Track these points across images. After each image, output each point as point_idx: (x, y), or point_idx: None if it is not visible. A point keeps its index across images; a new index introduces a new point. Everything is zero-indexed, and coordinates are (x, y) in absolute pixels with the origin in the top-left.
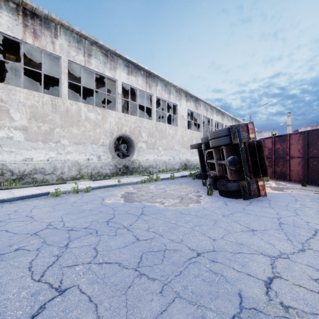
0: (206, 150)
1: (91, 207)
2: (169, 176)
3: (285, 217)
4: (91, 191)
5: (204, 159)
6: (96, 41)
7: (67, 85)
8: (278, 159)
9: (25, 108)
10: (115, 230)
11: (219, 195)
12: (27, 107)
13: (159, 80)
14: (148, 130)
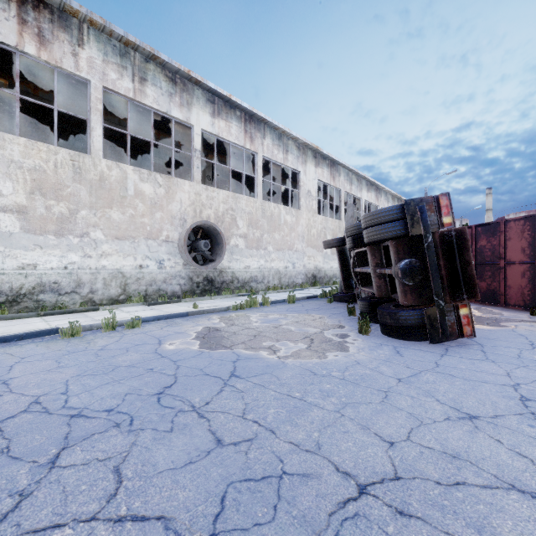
0: (352, 249)
1: (134, 359)
2: (286, 296)
3: (527, 382)
4: (141, 326)
5: (348, 266)
6: (155, 54)
7: (101, 133)
8: (484, 266)
9: (23, 173)
10: (172, 415)
11: (382, 333)
12: (26, 171)
13: (268, 129)
14: (248, 216)
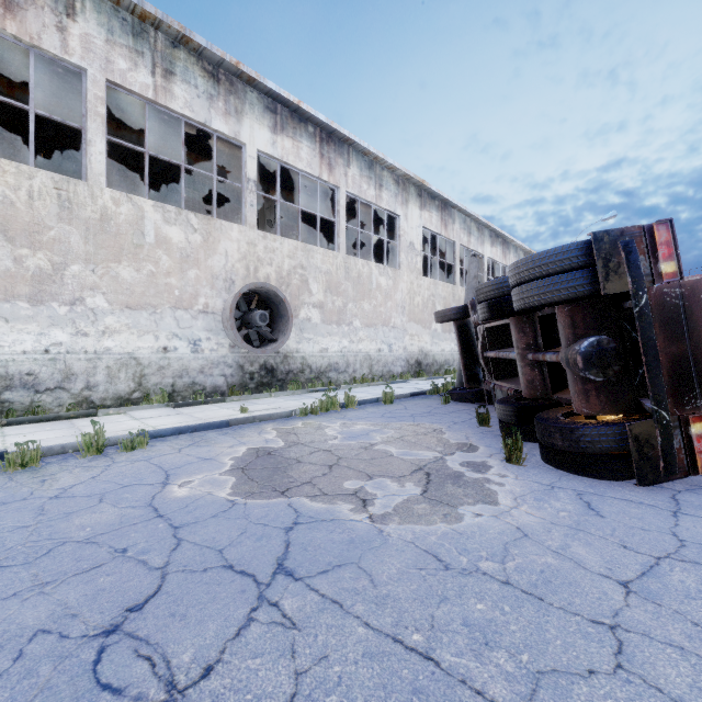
0: (481, 324)
1: (103, 521)
2: (380, 392)
3: None
4: (148, 445)
5: (472, 348)
6: (187, 35)
7: (103, 149)
8: None
9: None
10: None
11: (545, 462)
12: None
13: (353, 153)
14: (325, 277)
